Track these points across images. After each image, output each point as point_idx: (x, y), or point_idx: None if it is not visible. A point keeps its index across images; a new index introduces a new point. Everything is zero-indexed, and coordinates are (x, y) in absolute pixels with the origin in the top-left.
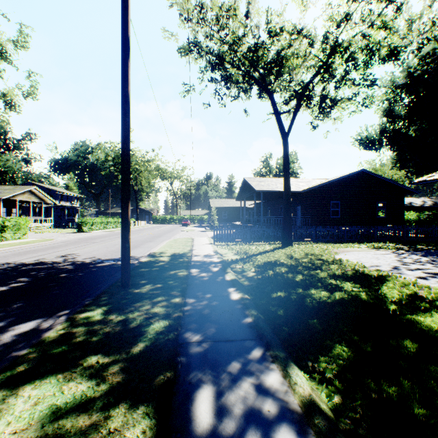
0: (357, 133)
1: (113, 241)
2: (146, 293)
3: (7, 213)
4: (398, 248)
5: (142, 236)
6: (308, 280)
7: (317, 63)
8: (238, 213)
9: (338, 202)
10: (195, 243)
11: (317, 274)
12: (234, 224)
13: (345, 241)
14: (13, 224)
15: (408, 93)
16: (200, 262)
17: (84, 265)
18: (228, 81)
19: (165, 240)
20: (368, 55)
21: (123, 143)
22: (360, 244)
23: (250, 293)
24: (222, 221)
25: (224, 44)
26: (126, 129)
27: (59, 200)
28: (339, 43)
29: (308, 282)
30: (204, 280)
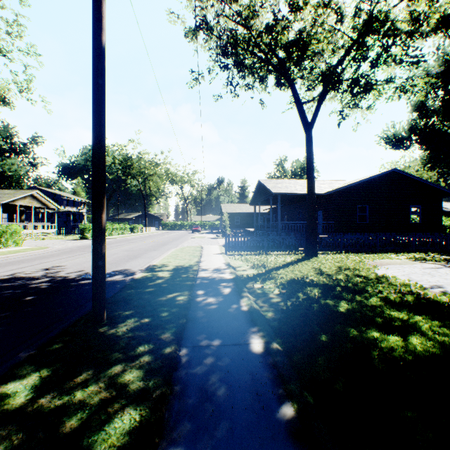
0: (383, 130)
1: (114, 249)
2: (123, 337)
3: (9, 219)
4: (446, 259)
5: (147, 244)
6: (358, 312)
7: (346, 43)
8: (251, 218)
9: (362, 207)
10: (204, 253)
11: (365, 299)
12: (247, 231)
13: (378, 251)
14: (4, 231)
15: (441, 85)
16: (208, 279)
17: (64, 282)
18: (242, 67)
19: (171, 249)
20: (414, 24)
21: (94, 115)
22: (397, 255)
23: (279, 336)
24: (234, 227)
25: (237, 24)
26: (99, 94)
27: (65, 205)
28: (374, 17)
29: (360, 316)
30: (212, 310)
